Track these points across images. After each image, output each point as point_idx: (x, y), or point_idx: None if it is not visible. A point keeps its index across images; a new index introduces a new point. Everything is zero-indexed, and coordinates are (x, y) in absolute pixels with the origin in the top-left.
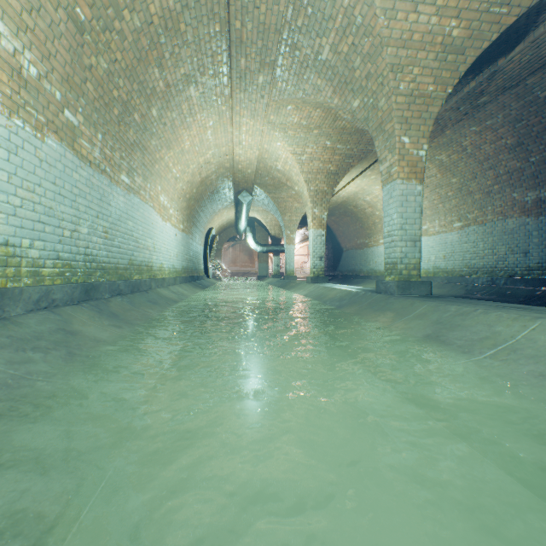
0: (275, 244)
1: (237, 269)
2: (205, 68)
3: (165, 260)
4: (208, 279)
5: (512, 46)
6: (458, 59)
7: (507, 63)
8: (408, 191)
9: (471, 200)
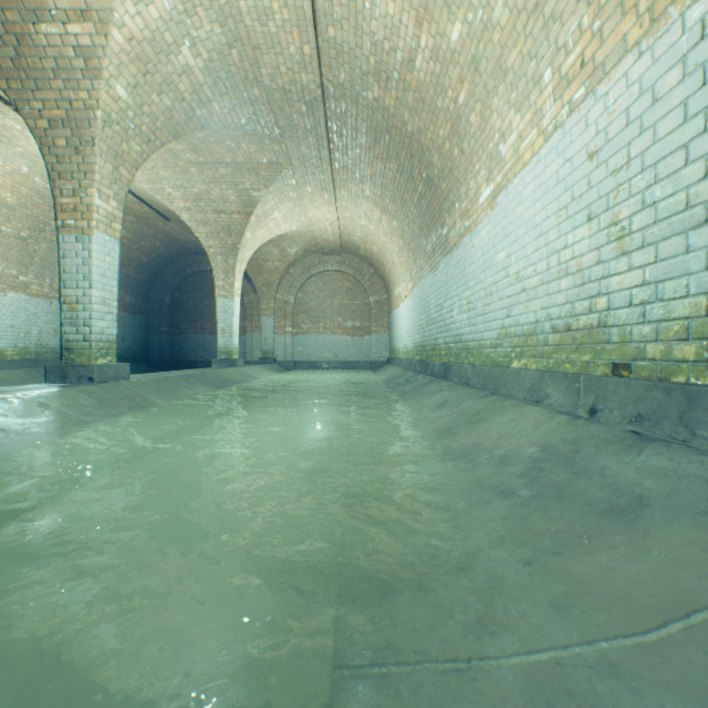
0: None
1: None
2: None
3: None
4: None
5: None
6: None
7: None
8: None
9: None
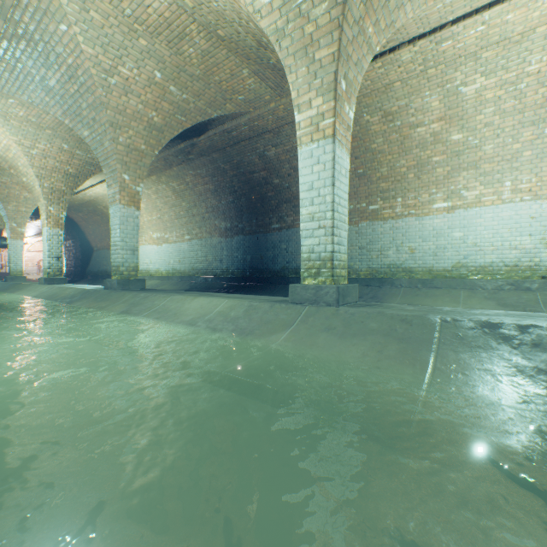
0: None
1: None
2: None
3: None
4: None
5: (200, 134)
6: (161, 135)
7: (199, 142)
8: (129, 214)
9: (195, 221)
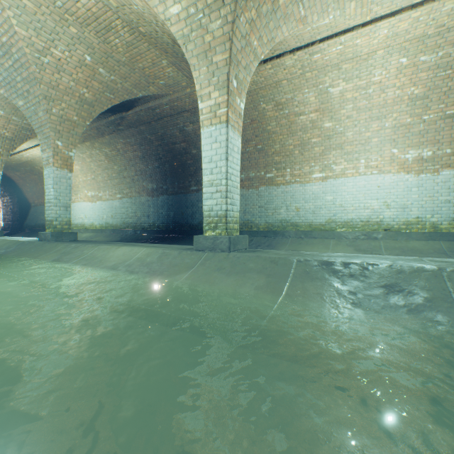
0: None
1: None
2: None
3: None
4: None
5: (128, 109)
6: (91, 109)
7: (128, 116)
8: (62, 176)
9: (126, 182)
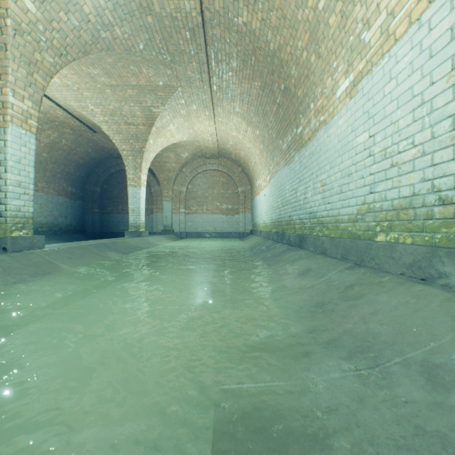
0: None
1: None
2: None
3: None
4: None
5: None
6: None
7: None
8: None
9: None
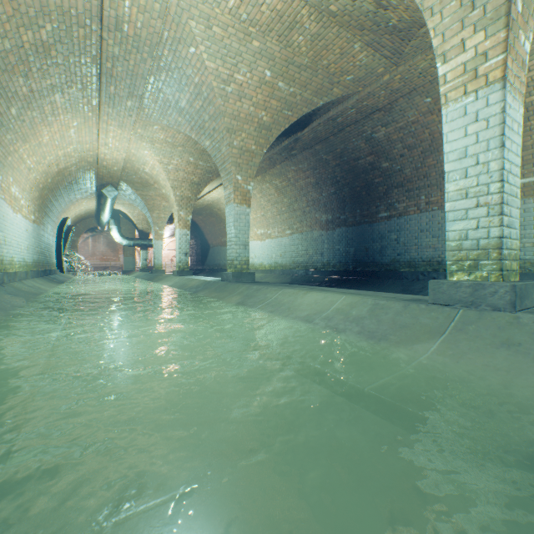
0: (144, 238)
1: (97, 262)
2: (73, 83)
3: (16, 253)
4: (62, 273)
5: (303, 127)
6: (268, 133)
7: (302, 136)
8: (241, 212)
9: (295, 216)
